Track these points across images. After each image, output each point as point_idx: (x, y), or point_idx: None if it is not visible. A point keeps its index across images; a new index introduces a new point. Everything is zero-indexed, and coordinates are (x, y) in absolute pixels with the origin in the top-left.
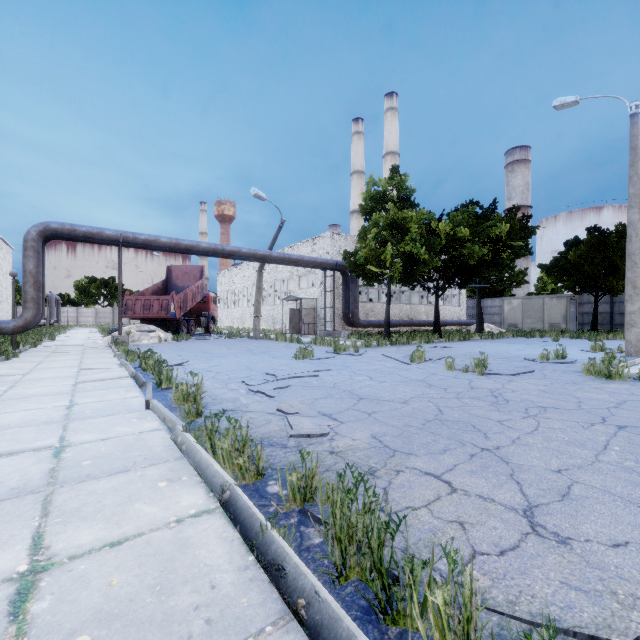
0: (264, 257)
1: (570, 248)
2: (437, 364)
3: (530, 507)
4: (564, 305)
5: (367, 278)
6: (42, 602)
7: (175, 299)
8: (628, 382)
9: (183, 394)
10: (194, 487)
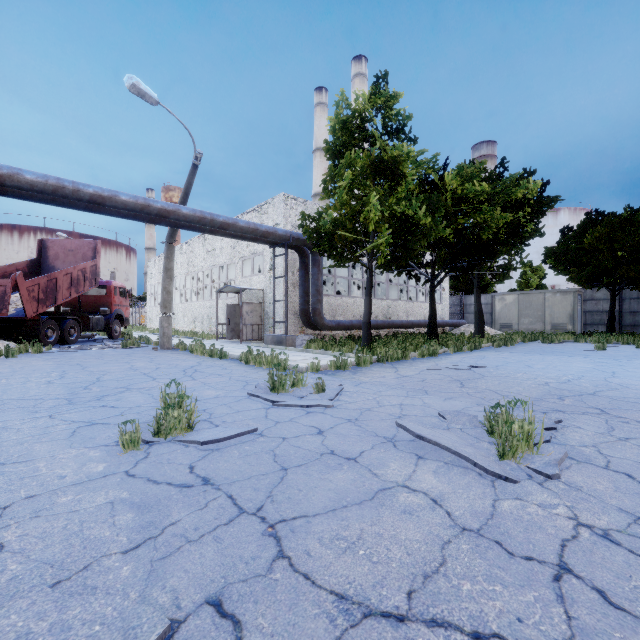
0: (165, 213)
1: (583, 230)
2: (603, 473)
3: None
4: (570, 302)
5: (336, 254)
6: None
7: (23, 285)
8: None
9: None
10: None
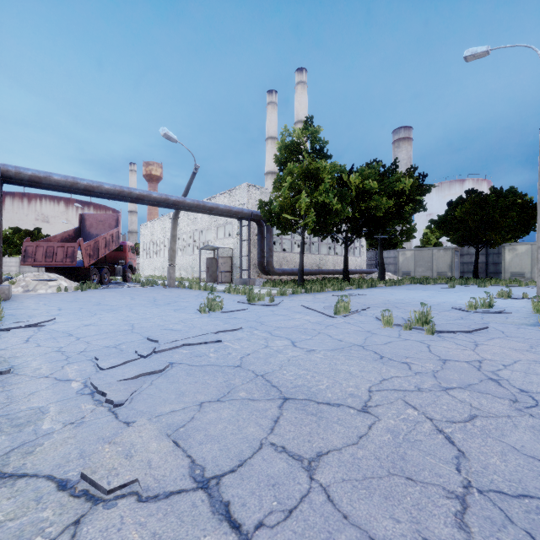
0: (177, 203)
1: (456, 206)
2: (365, 316)
3: None
4: (450, 256)
5: (282, 227)
6: None
7: (83, 246)
8: None
9: None
10: None
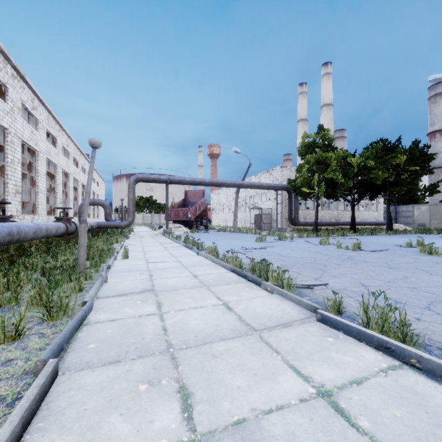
0: (239, 185)
1: None
2: (335, 246)
3: (319, 277)
4: None
5: (302, 195)
6: (200, 278)
7: (190, 210)
8: (440, 256)
9: (210, 251)
10: (222, 269)
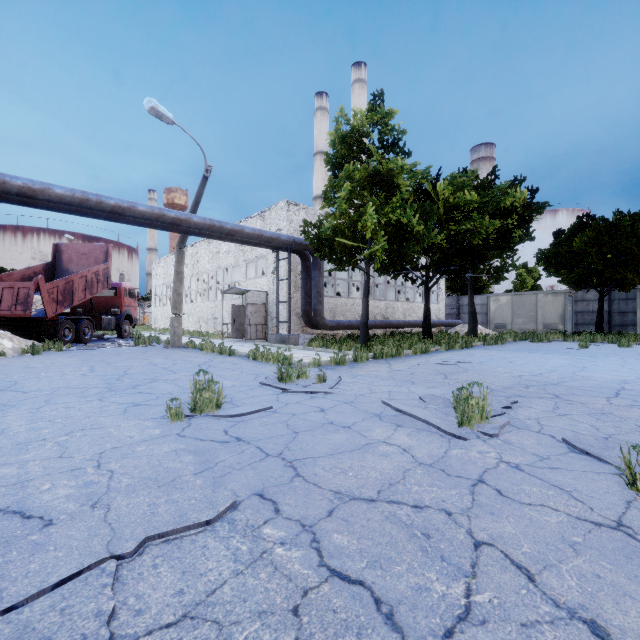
0: (178, 222)
1: (573, 234)
2: (533, 435)
3: None
4: (561, 302)
5: (336, 259)
6: None
7: (44, 288)
8: None
9: None
10: None
